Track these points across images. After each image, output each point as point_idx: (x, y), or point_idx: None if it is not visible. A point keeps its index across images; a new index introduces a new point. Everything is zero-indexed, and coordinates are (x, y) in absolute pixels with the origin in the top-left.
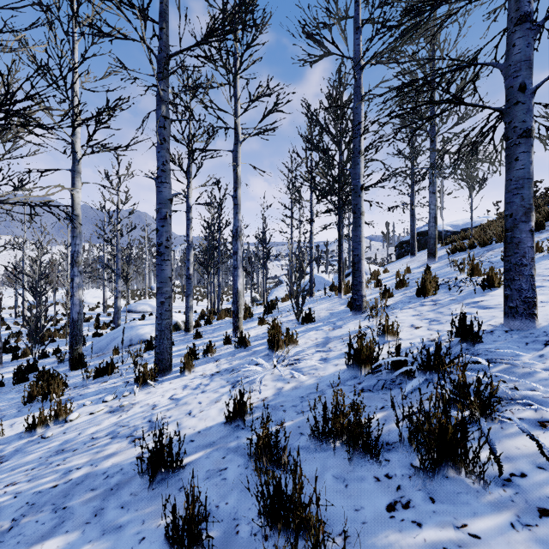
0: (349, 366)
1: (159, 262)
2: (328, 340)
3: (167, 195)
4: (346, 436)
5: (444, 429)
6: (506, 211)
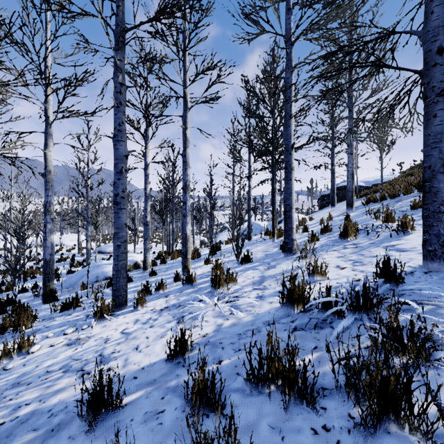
0: (283, 305)
1: (116, 210)
2: (263, 279)
3: (123, 151)
4: (282, 381)
5: (386, 382)
6: (425, 163)
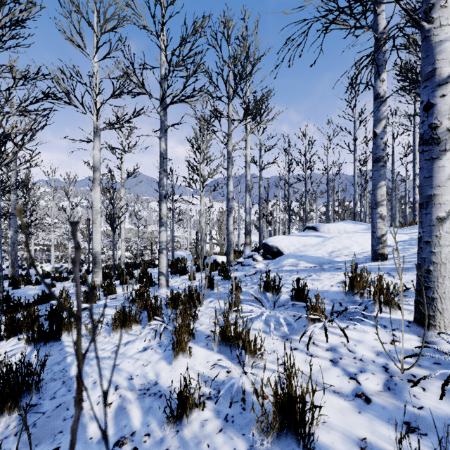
0: None
1: (391, 210)
2: None
3: (393, 195)
4: None
5: None
6: None
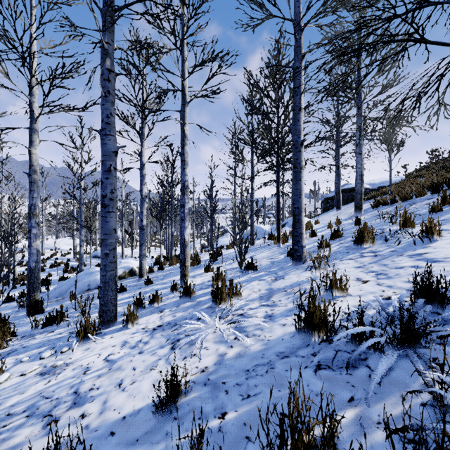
0: (300, 330)
1: (104, 213)
2: (271, 293)
3: (112, 147)
4: None
5: None
6: None
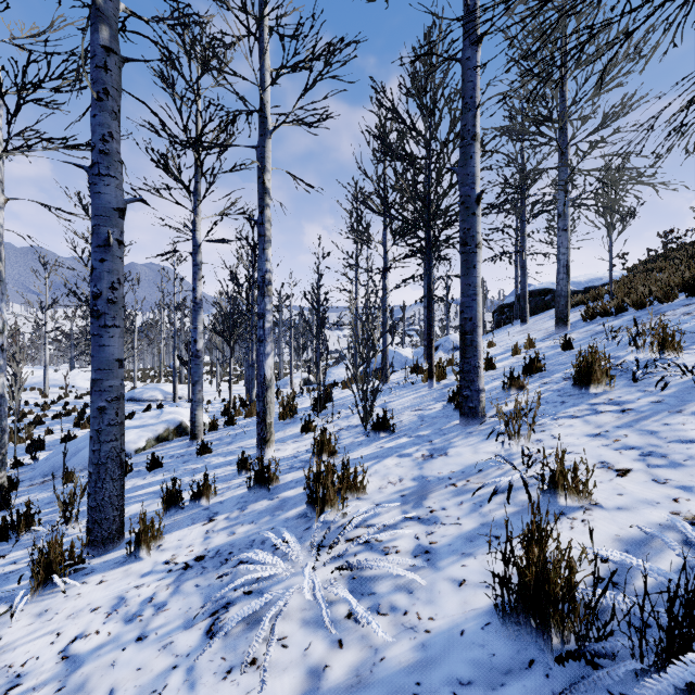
0: (506, 616)
1: (96, 329)
2: (424, 487)
3: (112, 200)
4: None
5: None
6: None
